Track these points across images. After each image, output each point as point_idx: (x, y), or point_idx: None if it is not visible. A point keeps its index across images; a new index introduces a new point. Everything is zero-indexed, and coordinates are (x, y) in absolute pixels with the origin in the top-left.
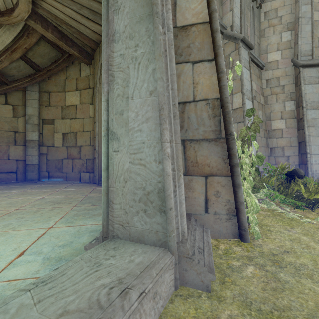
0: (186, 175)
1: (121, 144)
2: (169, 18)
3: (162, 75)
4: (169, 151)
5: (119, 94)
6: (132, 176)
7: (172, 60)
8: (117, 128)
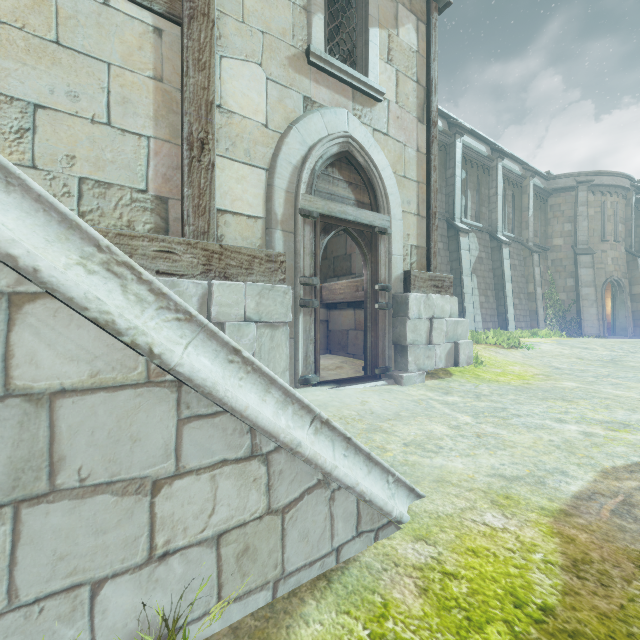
0: (634, 327)
1: (617, 321)
2: (627, 301)
3: (625, 312)
4: (626, 322)
5: (616, 313)
6: (619, 326)
7: (628, 308)
8: (616, 319)
